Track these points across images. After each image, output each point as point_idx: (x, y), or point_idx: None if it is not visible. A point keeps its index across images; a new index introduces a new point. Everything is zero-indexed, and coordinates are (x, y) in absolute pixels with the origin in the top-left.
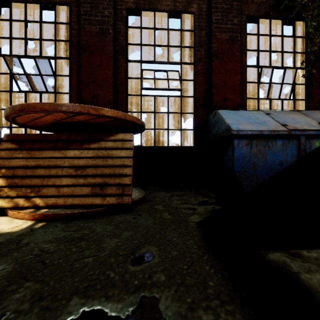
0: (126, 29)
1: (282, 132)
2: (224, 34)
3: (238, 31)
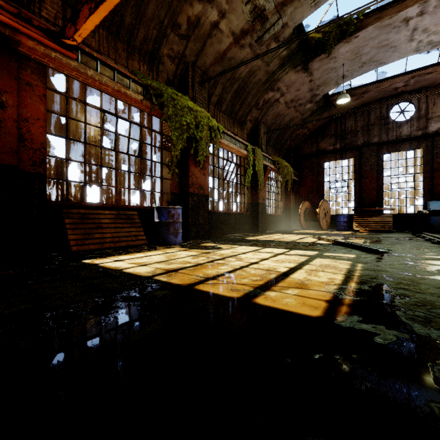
0: (382, 163)
1: None
2: None
3: None
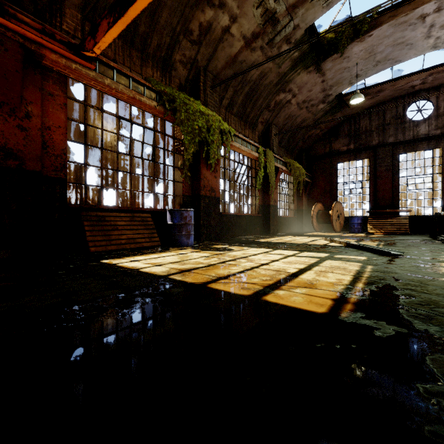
0: (398, 164)
1: None
2: None
3: None
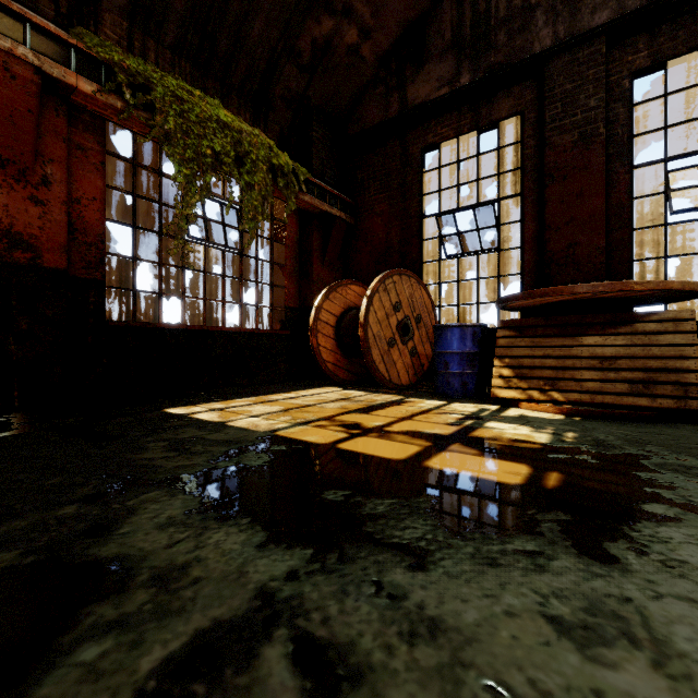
0: (629, 112)
1: None
2: None
3: None
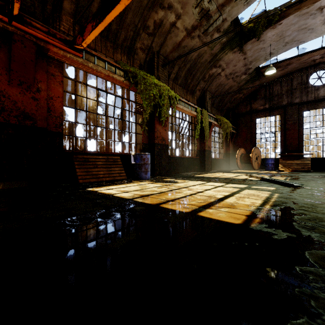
0: (303, 118)
1: None
2: None
3: None
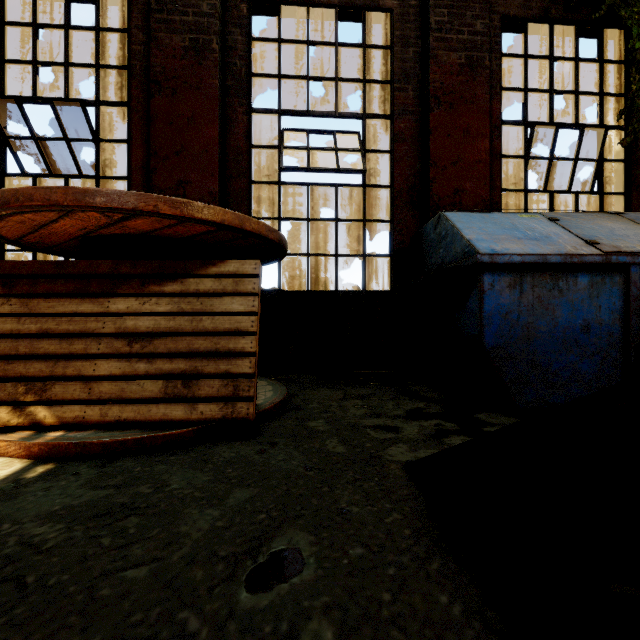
0: (247, 44)
1: (590, 257)
2: (456, 54)
3: (484, 48)
